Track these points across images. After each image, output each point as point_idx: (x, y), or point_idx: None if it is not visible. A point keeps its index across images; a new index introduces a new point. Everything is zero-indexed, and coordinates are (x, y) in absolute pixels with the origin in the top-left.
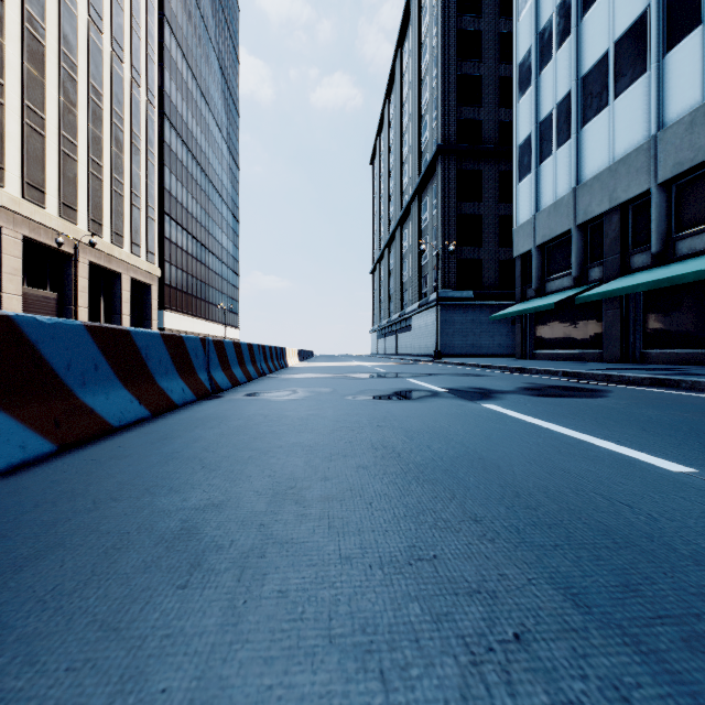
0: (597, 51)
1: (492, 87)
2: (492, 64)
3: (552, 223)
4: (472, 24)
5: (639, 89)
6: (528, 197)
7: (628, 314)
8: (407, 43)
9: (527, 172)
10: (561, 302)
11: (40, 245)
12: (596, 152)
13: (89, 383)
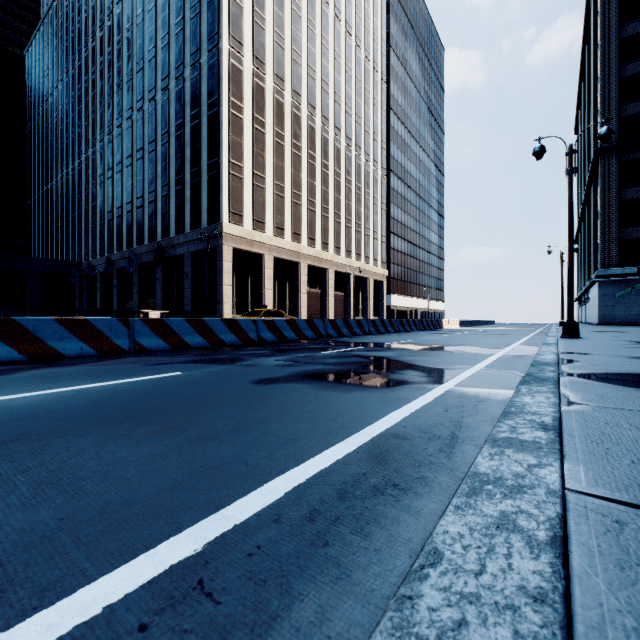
0: None
1: None
2: None
3: None
4: (638, 27)
5: None
6: None
7: None
8: None
9: None
10: None
11: (338, 272)
12: None
13: (380, 327)
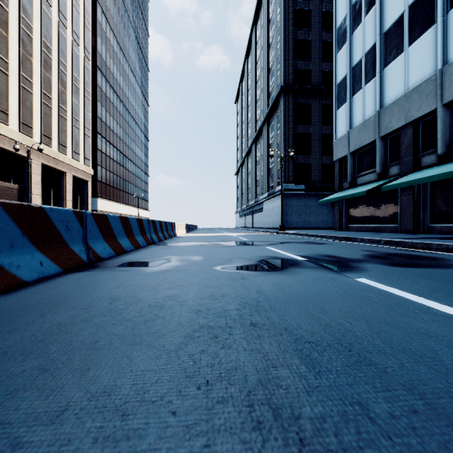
0: (395, 13)
1: (317, 48)
2: (317, 32)
3: (362, 136)
4: (303, 5)
5: (428, 38)
6: (344, 119)
7: (419, 199)
8: (259, 21)
9: (343, 102)
10: (367, 191)
11: (5, 151)
12: (395, 85)
13: None
